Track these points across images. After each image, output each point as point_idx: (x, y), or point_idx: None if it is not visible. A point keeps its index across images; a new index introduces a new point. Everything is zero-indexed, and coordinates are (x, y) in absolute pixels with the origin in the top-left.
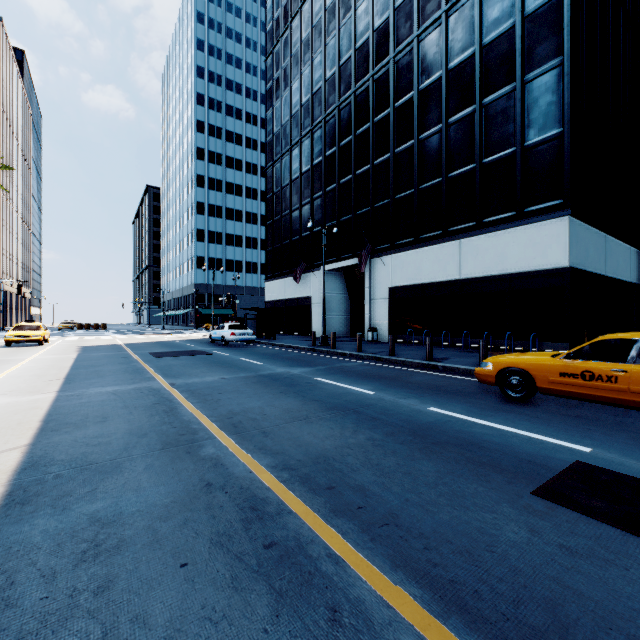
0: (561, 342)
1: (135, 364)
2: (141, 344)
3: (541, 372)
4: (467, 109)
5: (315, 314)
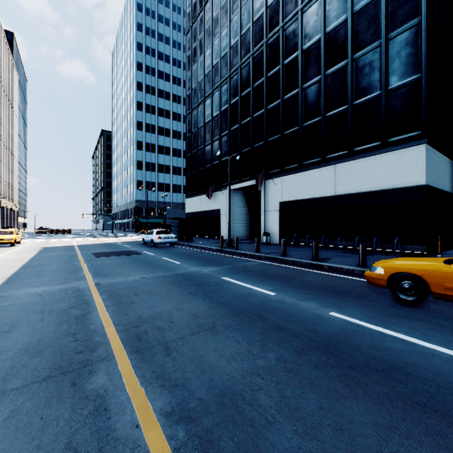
0: (419, 245)
1: (76, 263)
2: (90, 245)
3: (436, 278)
4: (341, 63)
5: (223, 222)
